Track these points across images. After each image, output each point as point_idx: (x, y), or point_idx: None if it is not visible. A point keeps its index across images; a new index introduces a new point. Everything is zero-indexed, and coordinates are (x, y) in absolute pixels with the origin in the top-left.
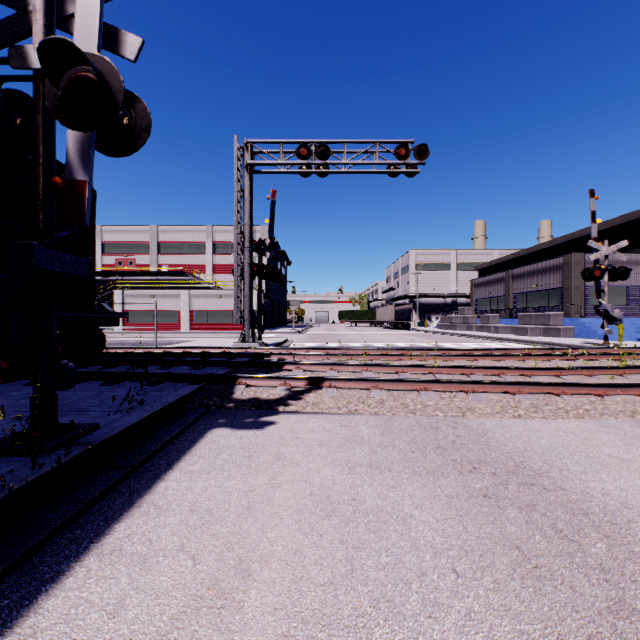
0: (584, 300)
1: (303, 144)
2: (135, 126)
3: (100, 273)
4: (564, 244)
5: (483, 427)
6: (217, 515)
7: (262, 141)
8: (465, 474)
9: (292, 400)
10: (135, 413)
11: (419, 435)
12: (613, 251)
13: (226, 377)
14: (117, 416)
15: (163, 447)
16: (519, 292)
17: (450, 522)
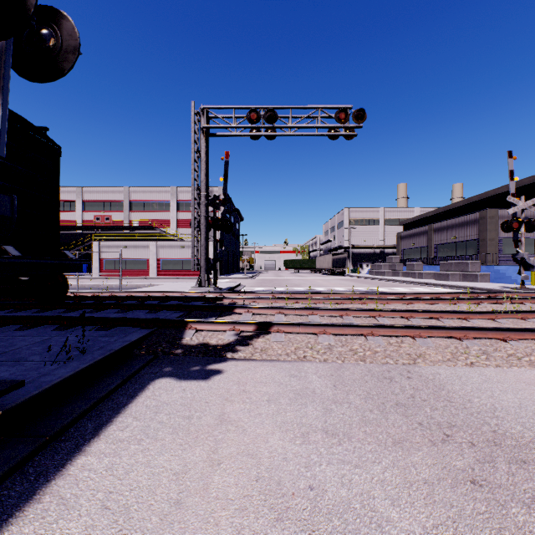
0: (498, 250)
1: (253, 109)
2: (61, 47)
3: (81, 227)
4: (478, 202)
5: (439, 377)
6: (134, 518)
7: (216, 107)
8: (438, 445)
9: (240, 346)
10: (72, 364)
11: (374, 388)
12: (529, 205)
13: (177, 322)
14: (53, 367)
15: (96, 404)
16: (440, 243)
17: (443, 533)
